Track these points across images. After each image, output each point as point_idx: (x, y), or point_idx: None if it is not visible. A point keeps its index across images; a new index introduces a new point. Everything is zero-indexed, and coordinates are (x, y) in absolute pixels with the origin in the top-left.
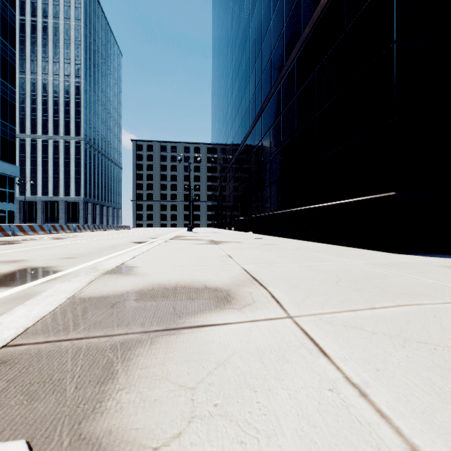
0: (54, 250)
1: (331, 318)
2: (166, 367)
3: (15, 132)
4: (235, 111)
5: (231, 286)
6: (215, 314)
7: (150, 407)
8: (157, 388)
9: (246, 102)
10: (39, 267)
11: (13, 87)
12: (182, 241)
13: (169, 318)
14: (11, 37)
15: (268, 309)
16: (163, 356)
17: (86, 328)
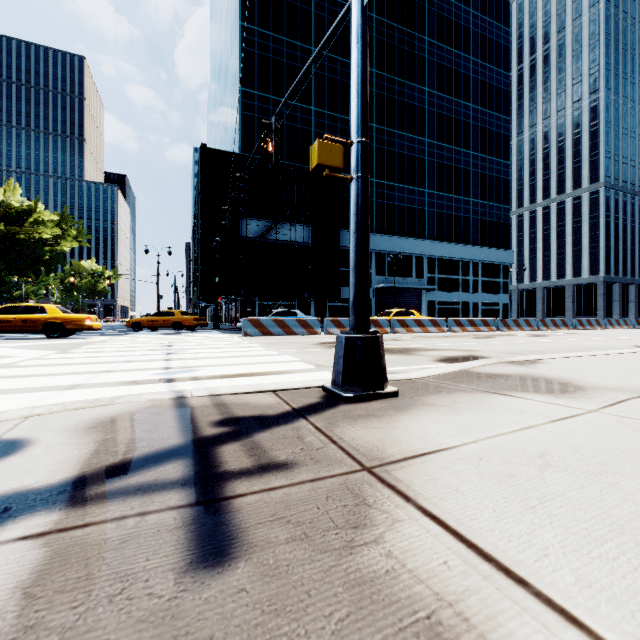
0: (512, 346)
1: (635, 422)
2: (459, 397)
3: (508, 212)
4: None
5: (597, 387)
6: (531, 394)
7: (436, 400)
8: (445, 399)
9: None
10: (479, 356)
11: (506, 161)
12: None
13: (496, 388)
14: (504, 105)
15: (584, 403)
16: (464, 395)
17: (451, 381)
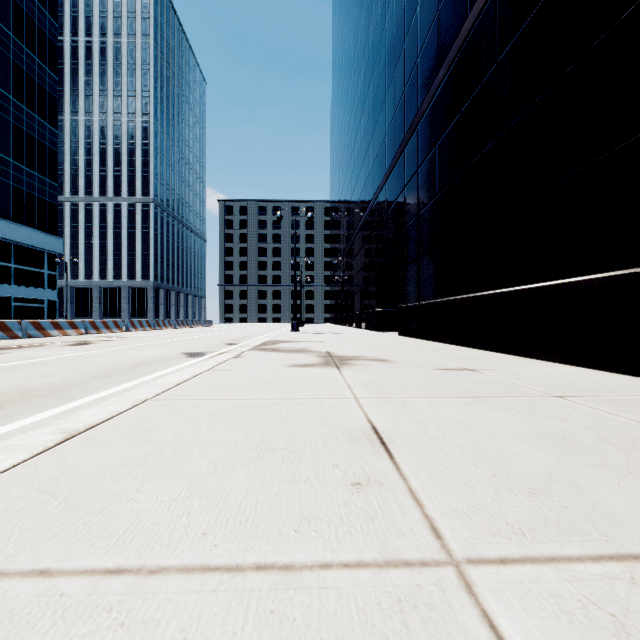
0: (7, 376)
1: None
2: None
3: (56, 191)
4: (367, 139)
5: None
6: None
7: None
8: None
9: (388, 116)
10: None
11: (54, 128)
12: (269, 355)
13: None
14: (51, 58)
15: None
16: None
17: None
